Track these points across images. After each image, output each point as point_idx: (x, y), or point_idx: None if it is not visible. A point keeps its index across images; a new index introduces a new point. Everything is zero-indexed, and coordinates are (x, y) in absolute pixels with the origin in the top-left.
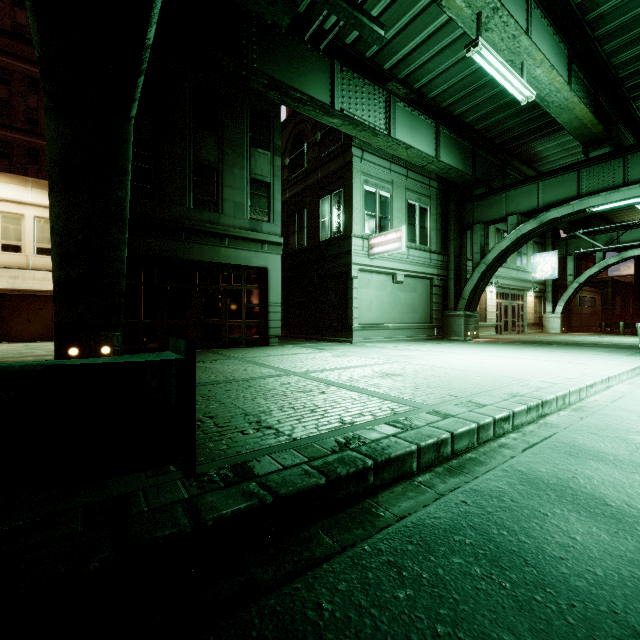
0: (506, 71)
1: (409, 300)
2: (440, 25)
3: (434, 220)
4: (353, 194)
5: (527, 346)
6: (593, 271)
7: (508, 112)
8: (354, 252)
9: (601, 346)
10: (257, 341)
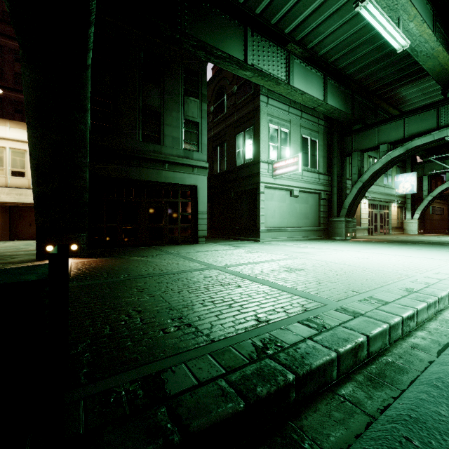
0: (387, 23)
1: (303, 209)
2: None
3: (321, 149)
4: (261, 130)
5: (397, 245)
6: (444, 187)
7: (381, 64)
8: (261, 173)
9: None
10: (189, 240)
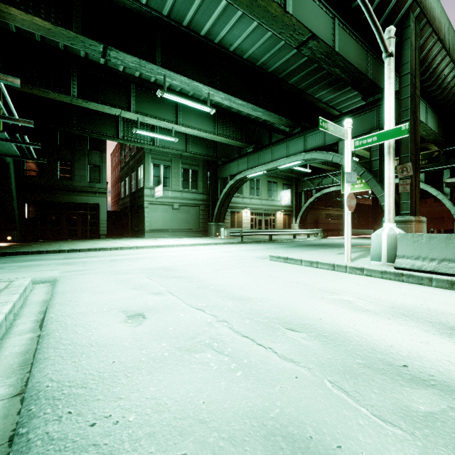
0: (155, 135)
1: (184, 217)
2: None
3: (201, 177)
4: (145, 168)
5: (216, 239)
6: (311, 200)
7: None
8: (145, 195)
9: (249, 239)
10: (95, 237)
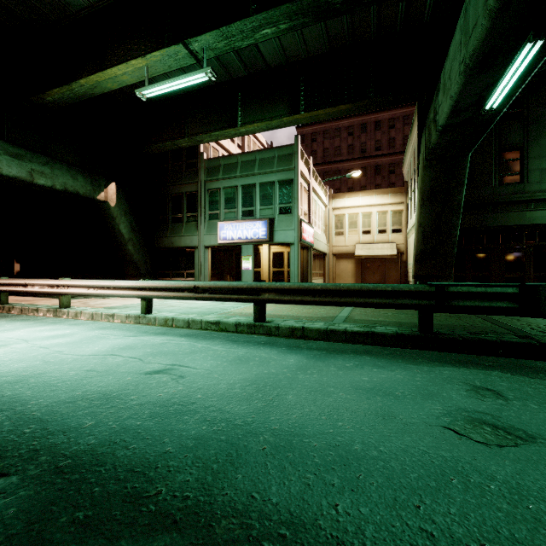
0: None
1: None
2: None
3: None
4: None
5: None
6: None
7: None
8: None
9: None
10: None
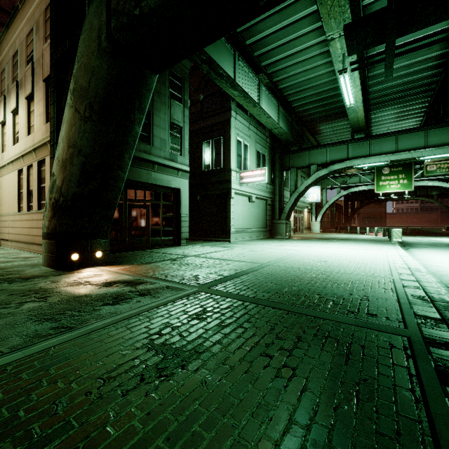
0: (350, 88)
1: (256, 213)
2: (302, 49)
3: (268, 163)
4: (231, 142)
5: (329, 241)
6: (335, 198)
7: (315, 105)
8: (232, 181)
9: (360, 240)
10: (171, 242)
